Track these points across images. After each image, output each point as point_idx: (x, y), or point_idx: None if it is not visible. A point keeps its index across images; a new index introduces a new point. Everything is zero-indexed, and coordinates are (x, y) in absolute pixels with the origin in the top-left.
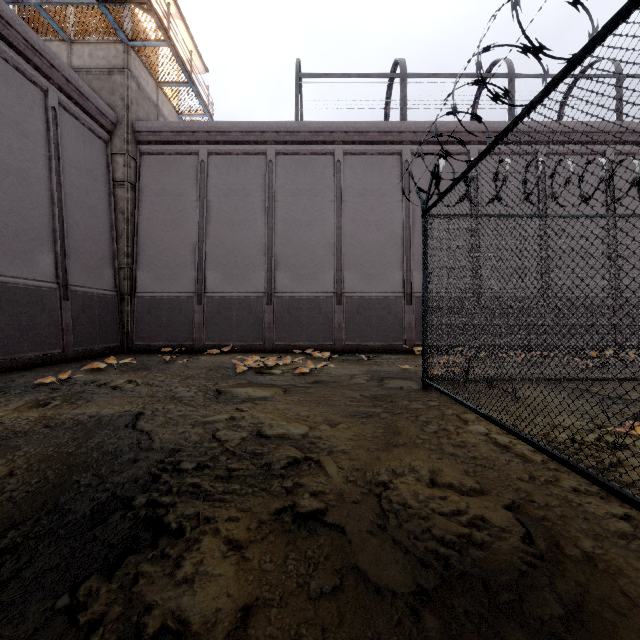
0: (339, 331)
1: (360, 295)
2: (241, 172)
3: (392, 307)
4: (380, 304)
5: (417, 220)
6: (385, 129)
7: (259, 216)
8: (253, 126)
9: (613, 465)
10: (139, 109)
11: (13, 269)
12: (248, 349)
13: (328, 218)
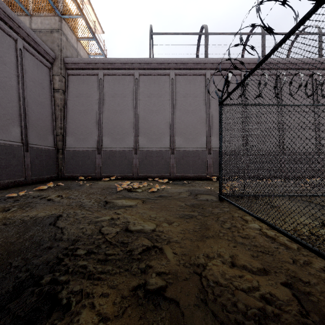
0: (172, 168)
1: (183, 149)
2: (121, 84)
3: (200, 155)
4: (194, 154)
5: (213, 110)
6: (197, 62)
7: (130, 108)
8: (127, 60)
9: None
10: (67, 51)
11: None
12: (124, 178)
13: (167, 109)
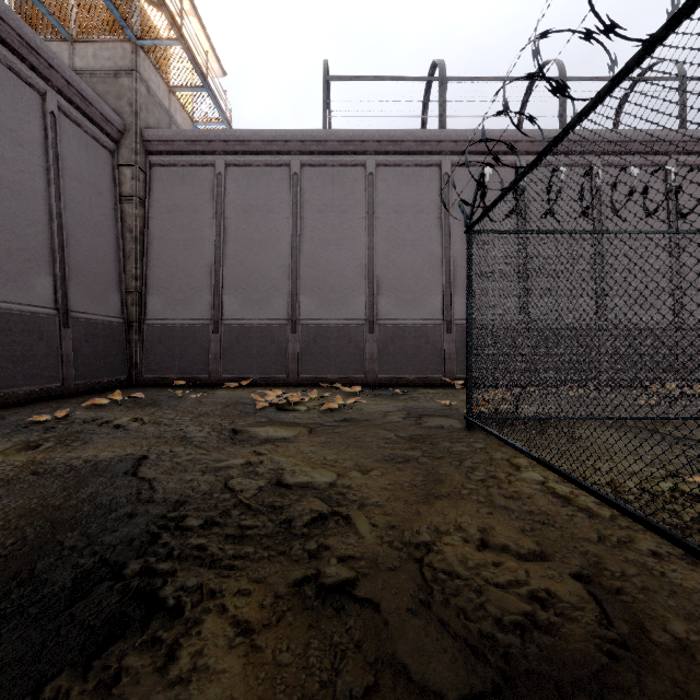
0: (371, 362)
1: (394, 322)
2: (262, 186)
3: (430, 336)
4: (417, 332)
5: (458, 239)
6: (422, 138)
7: (282, 235)
8: (276, 135)
9: (695, 522)
10: (149, 116)
11: (6, 293)
12: (270, 382)
13: (359, 237)
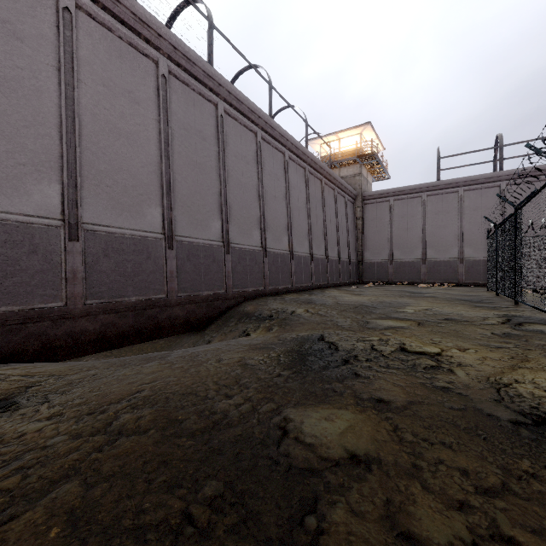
0: (461, 276)
1: (473, 259)
2: (409, 206)
3: None
4: (485, 263)
5: None
6: (488, 176)
7: (418, 225)
8: (415, 186)
9: None
10: (363, 186)
11: (343, 256)
12: (413, 283)
13: (455, 223)
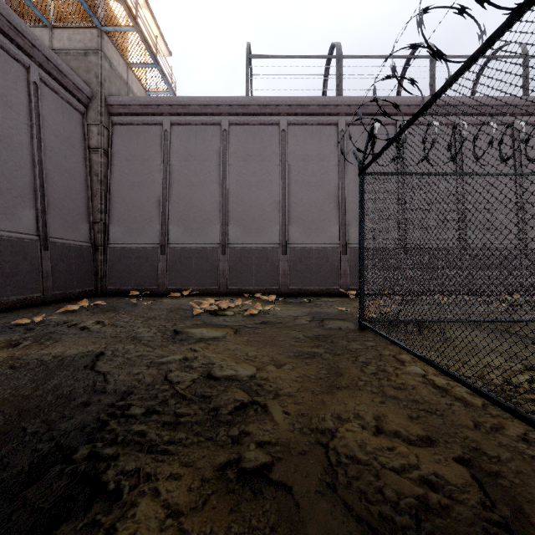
0: (284, 277)
1: (302, 246)
2: (199, 140)
3: (329, 256)
4: (319, 254)
5: (351, 181)
6: (323, 103)
7: (215, 178)
8: (209, 100)
9: None
10: (111, 86)
11: None
12: (205, 293)
13: (274, 180)
